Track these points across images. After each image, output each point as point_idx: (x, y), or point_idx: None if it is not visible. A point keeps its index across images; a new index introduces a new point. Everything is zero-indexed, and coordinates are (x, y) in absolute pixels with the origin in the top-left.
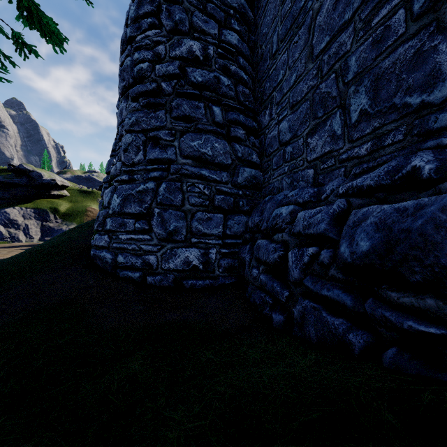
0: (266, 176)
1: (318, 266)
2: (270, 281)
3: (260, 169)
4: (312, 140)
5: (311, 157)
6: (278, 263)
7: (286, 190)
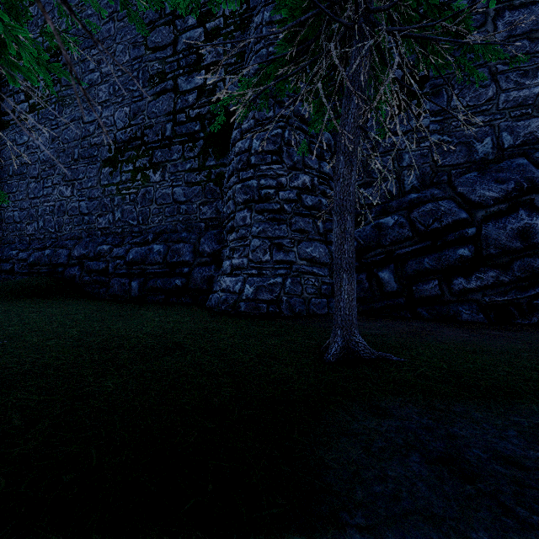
0: (5, 233)
1: (24, 267)
2: (8, 275)
3: (1, 228)
4: (29, 227)
5: (28, 233)
6: (11, 269)
7: (17, 243)
